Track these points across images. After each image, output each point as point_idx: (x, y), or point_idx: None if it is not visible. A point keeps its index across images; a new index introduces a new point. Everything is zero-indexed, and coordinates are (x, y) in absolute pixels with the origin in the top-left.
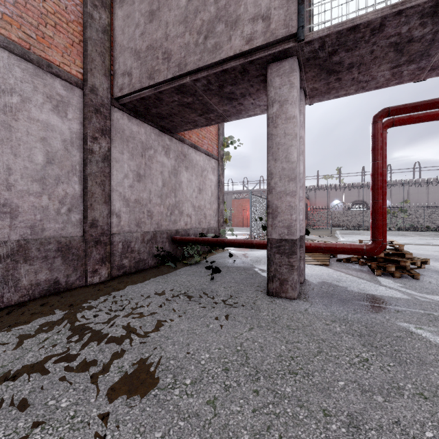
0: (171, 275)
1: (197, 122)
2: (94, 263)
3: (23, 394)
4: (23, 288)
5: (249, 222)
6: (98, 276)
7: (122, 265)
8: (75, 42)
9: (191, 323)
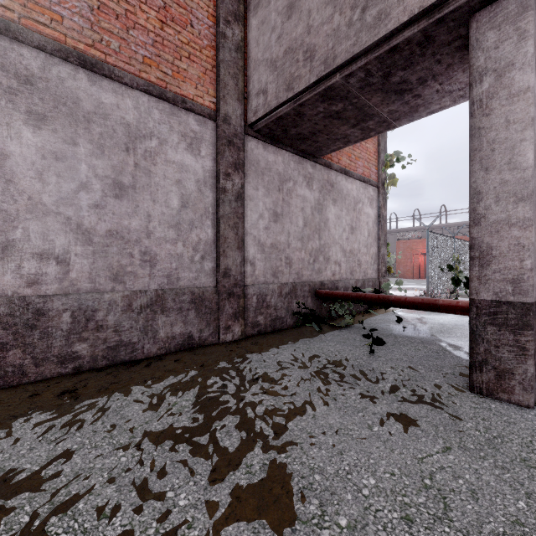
0: (314, 340)
1: (349, 137)
2: (227, 318)
3: (145, 472)
4: (161, 340)
5: (422, 272)
6: (231, 333)
7: (256, 323)
8: (208, 70)
9: (343, 417)
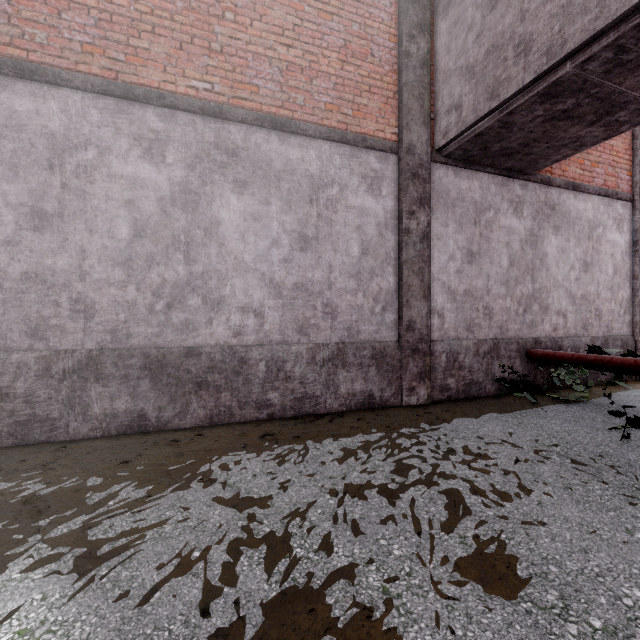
0: (527, 414)
1: (582, 139)
2: (410, 377)
3: (354, 517)
4: (341, 396)
5: None
6: (415, 396)
7: (446, 386)
8: (389, 98)
9: (584, 512)
